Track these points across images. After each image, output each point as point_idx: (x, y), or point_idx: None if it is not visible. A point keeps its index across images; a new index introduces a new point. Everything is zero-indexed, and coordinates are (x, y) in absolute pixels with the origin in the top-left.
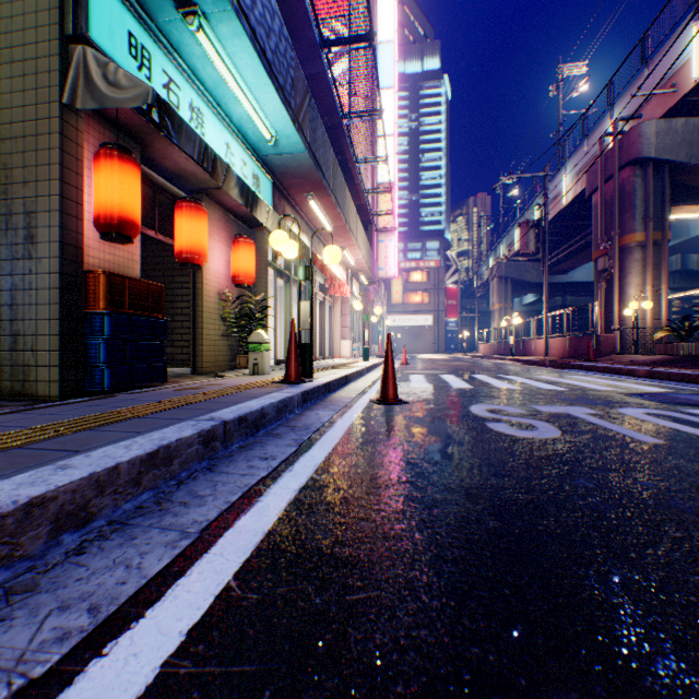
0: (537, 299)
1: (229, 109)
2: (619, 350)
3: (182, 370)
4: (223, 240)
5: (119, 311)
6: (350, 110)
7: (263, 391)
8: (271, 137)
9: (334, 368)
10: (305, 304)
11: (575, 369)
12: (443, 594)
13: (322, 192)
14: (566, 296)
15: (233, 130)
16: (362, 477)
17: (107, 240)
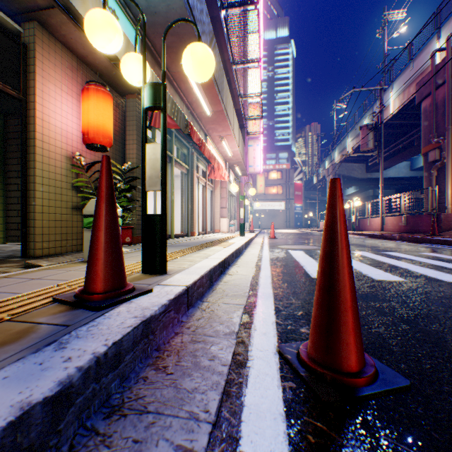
0: (357, 191)
1: None
2: None
3: None
4: (76, 95)
5: None
6: None
7: None
8: None
9: (211, 246)
10: (152, 148)
11: (436, 244)
12: None
13: None
14: (376, 189)
15: None
16: None
17: None
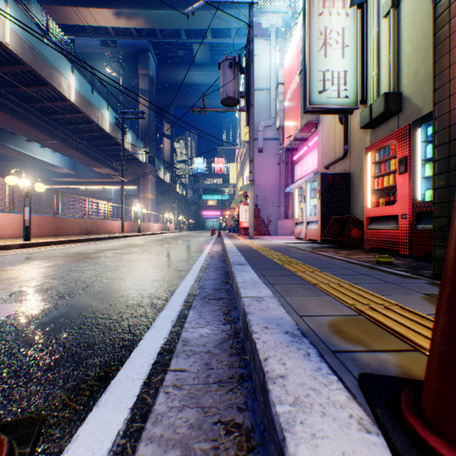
0: None
1: None
2: None
3: None
4: None
5: None
6: None
7: (301, 298)
8: None
9: None
10: None
11: None
12: (158, 267)
13: None
14: None
15: None
16: (166, 277)
17: None
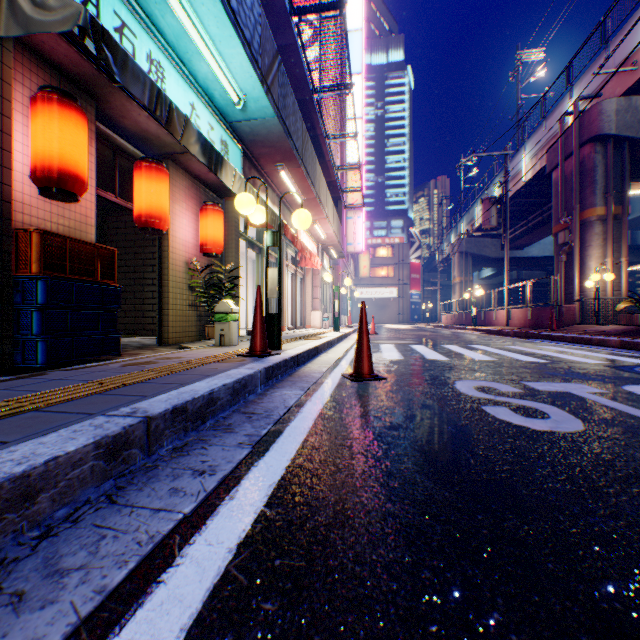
0: (495, 273)
1: (194, 67)
2: (581, 320)
3: (151, 341)
4: (191, 209)
5: (59, 276)
6: (320, 84)
7: (221, 367)
8: (238, 99)
9: (305, 338)
10: (273, 271)
11: (541, 339)
12: None
13: (293, 162)
14: (521, 270)
15: (198, 91)
16: (338, 515)
17: (48, 197)
